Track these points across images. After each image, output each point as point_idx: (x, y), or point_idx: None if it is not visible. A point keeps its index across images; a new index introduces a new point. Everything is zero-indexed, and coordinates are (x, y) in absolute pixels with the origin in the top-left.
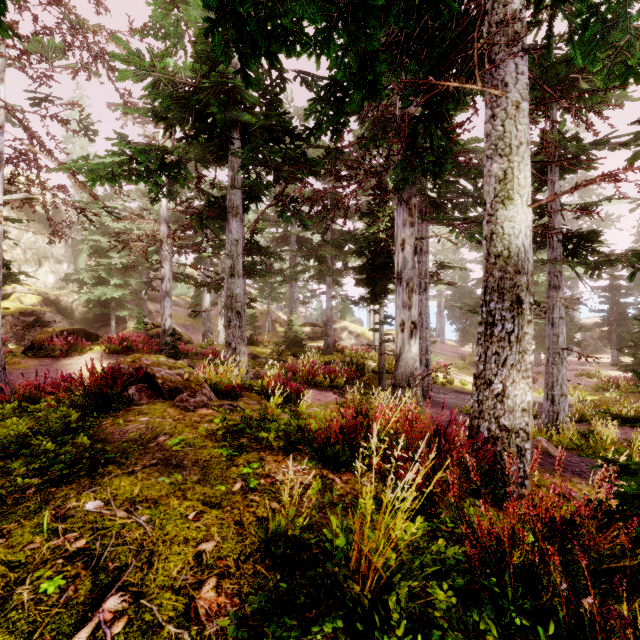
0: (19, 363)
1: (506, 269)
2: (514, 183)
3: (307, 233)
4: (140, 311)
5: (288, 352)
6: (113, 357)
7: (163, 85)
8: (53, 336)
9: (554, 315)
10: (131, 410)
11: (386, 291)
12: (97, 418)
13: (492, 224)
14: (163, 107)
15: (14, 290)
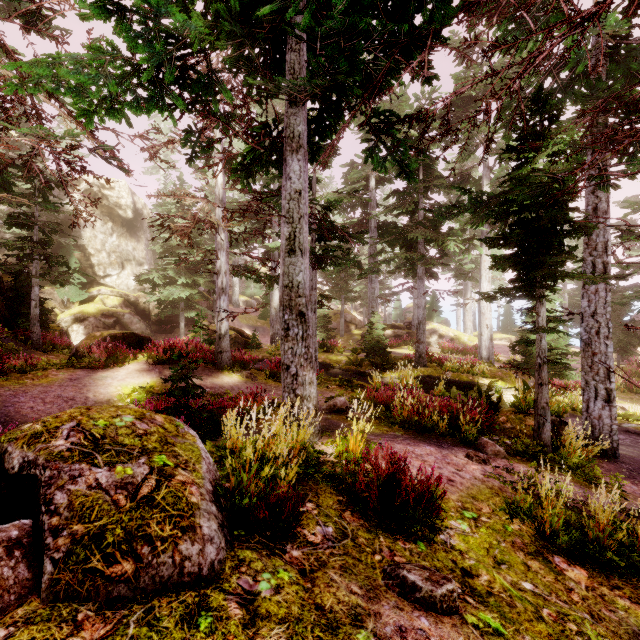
0: (46, 376)
1: None
2: None
3: None
4: (208, 312)
5: (368, 361)
6: (156, 369)
7: None
8: (97, 342)
9: None
10: None
11: (553, 275)
12: None
13: None
14: None
15: (99, 292)
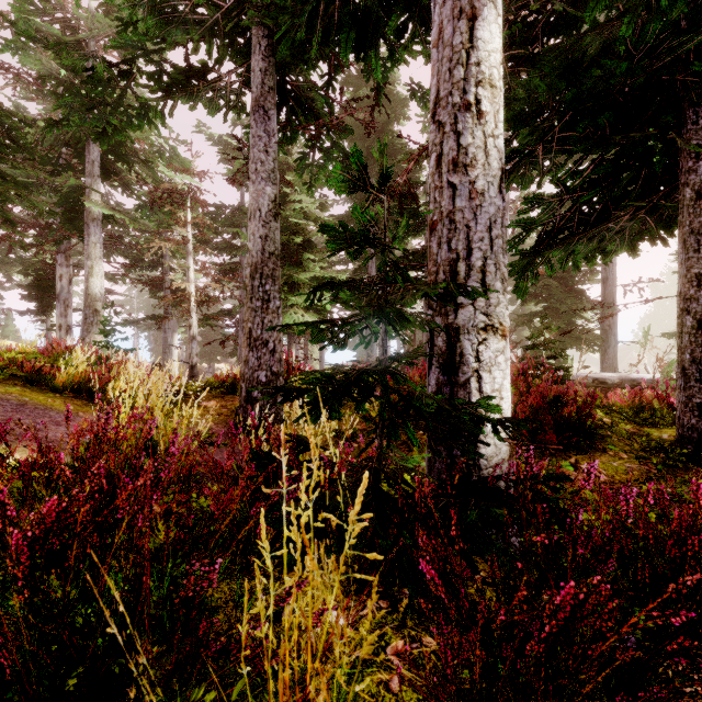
0: None
1: (92, 299)
2: (95, 270)
3: None
4: None
5: None
6: None
7: None
8: None
9: (166, 327)
10: None
11: (53, 306)
12: None
13: (87, 283)
14: None
15: None
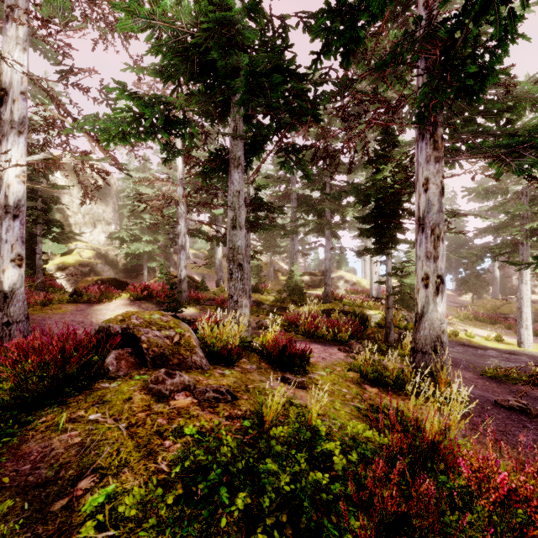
0: (60, 308)
1: None
2: None
3: (306, 193)
4: (166, 262)
5: (289, 299)
6: (136, 303)
7: (166, 38)
8: (90, 284)
9: None
10: (95, 392)
11: (394, 241)
12: (47, 406)
13: None
14: (166, 61)
15: (76, 246)
